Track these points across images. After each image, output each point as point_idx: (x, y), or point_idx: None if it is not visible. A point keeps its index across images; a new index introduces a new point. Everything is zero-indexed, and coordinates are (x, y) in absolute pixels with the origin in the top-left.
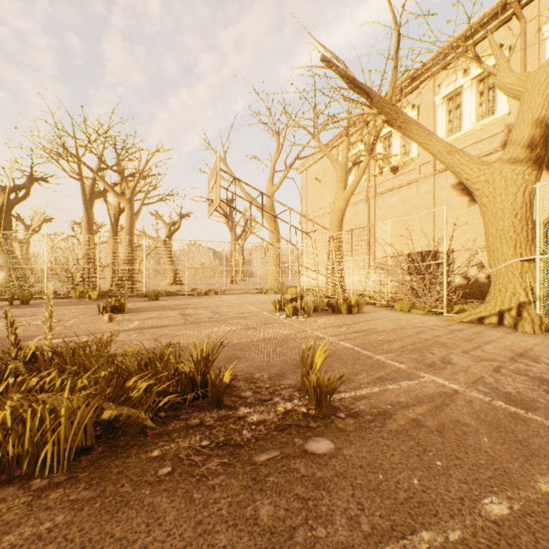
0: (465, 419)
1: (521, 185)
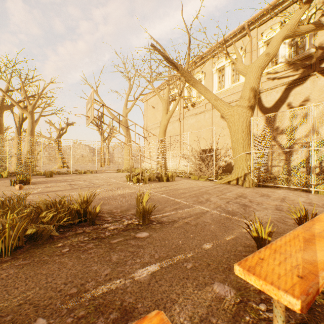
0: (207, 220)
1: (245, 118)
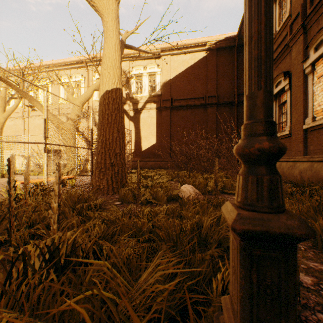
0: None
1: (72, 132)
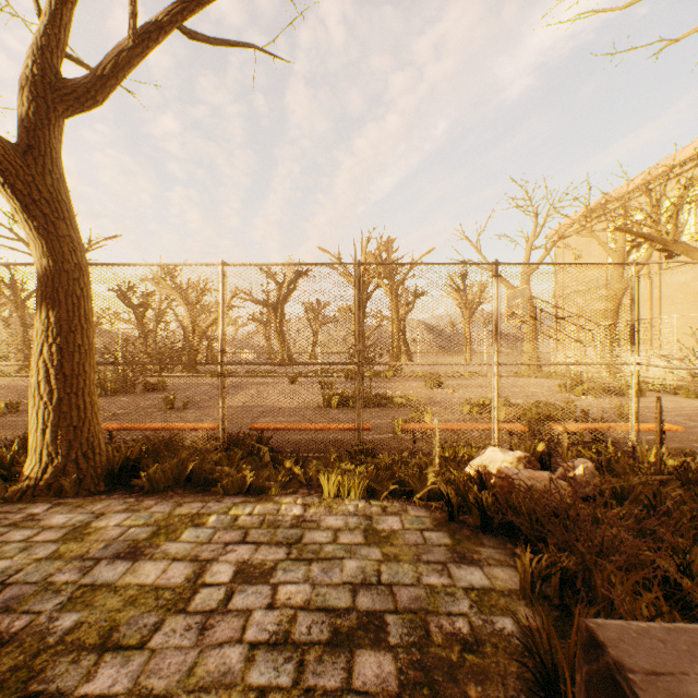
0: (697, 430)
1: None
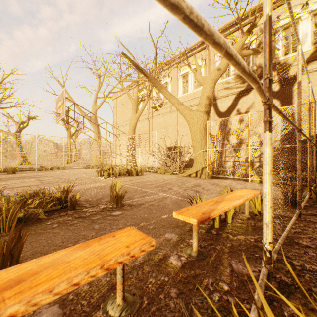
0: (167, 202)
1: (202, 121)
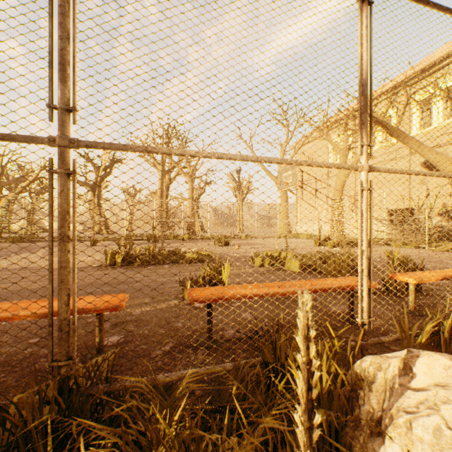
0: None
1: None
